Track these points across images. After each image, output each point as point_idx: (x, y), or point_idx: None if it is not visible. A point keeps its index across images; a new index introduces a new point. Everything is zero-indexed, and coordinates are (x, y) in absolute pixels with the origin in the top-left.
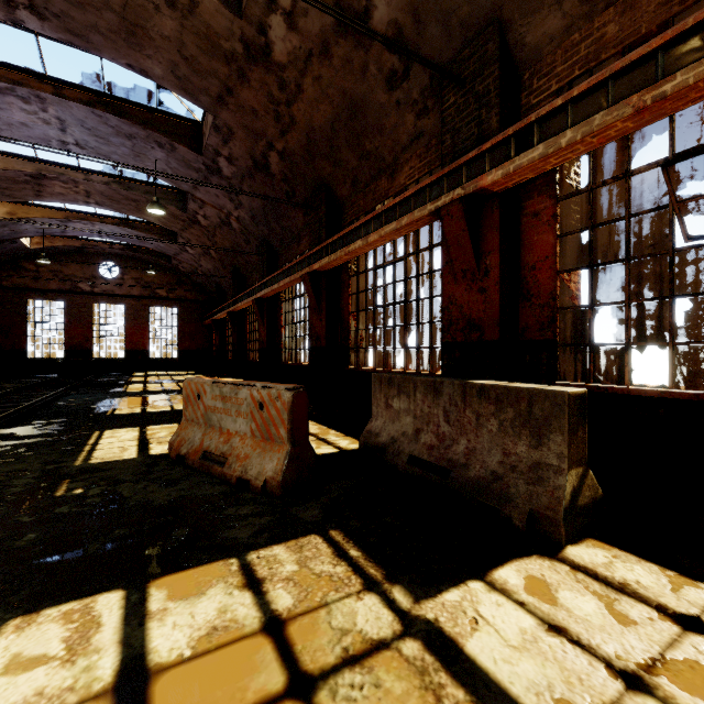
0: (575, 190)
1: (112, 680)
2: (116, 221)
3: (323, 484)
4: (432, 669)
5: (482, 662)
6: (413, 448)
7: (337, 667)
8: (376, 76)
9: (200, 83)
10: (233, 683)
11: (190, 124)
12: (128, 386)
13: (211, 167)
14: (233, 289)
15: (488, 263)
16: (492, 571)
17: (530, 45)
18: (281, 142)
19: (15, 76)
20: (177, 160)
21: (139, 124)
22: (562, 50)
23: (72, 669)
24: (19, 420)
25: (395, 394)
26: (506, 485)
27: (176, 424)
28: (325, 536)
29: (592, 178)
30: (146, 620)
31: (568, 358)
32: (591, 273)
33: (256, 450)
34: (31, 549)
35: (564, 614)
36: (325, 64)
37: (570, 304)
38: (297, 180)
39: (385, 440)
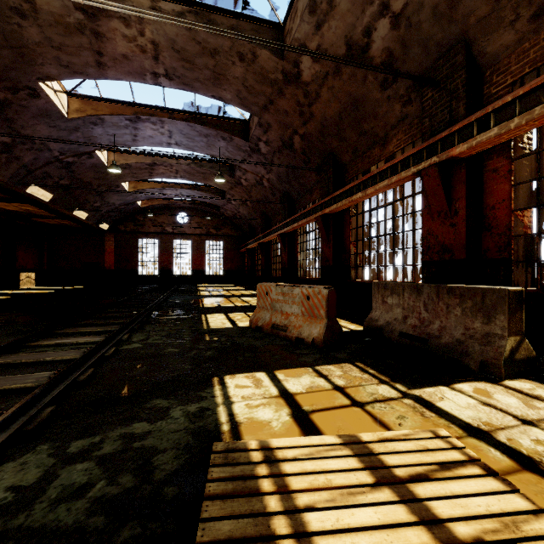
0: (526, 153)
1: (278, 394)
2: (189, 187)
3: (345, 344)
4: (419, 407)
5: (444, 409)
6: (402, 327)
7: (372, 402)
8: (373, 82)
9: (253, 99)
10: (328, 400)
11: (242, 123)
12: (200, 292)
13: (254, 148)
14: (262, 227)
15: (457, 206)
16: (453, 384)
17: (490, 53)
18: (302, 129)
19: (151, 111)
20: (233, 146)
21: (213, 128)
22: (515, 54)
23: (260, 390)
24: (158, 308)
25: (389, 294)
26: (466, 347)
27: (243, 313)
28: (353, 364)
29: (539, 144)
30: (281, 381)
31: (521, 271)
32: (538, 211)
33: (306, 323)
34: (213, 357)
35: (495, 401)
36: (336, 79)
37: (523, 232)
38: (312, 152)
39: (382, 323)
